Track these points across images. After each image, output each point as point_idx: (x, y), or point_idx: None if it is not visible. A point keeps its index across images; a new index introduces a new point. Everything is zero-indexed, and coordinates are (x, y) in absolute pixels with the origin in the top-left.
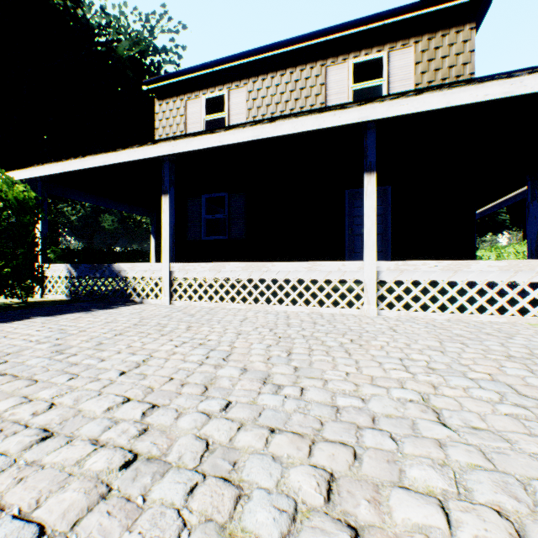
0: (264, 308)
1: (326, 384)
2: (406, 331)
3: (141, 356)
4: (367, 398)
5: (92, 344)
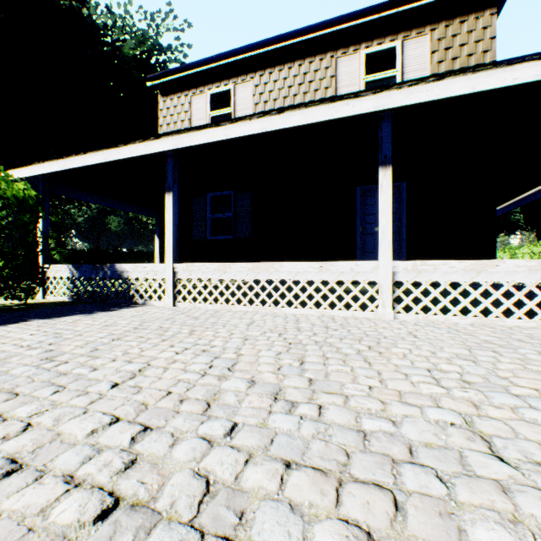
0: (272, 311)
1: (347, 401)
2: (428, 337)
3: (138, 364)
4: (399, 421)
5: (86, 350)
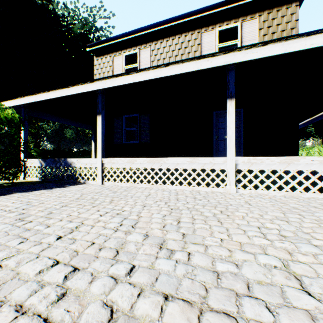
0: (161, 187)
1: (207, 250)
2: (257, 205)
3: (75, 223)
4: (240, 264)
5: (44, 213)
